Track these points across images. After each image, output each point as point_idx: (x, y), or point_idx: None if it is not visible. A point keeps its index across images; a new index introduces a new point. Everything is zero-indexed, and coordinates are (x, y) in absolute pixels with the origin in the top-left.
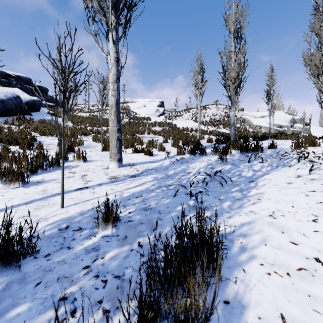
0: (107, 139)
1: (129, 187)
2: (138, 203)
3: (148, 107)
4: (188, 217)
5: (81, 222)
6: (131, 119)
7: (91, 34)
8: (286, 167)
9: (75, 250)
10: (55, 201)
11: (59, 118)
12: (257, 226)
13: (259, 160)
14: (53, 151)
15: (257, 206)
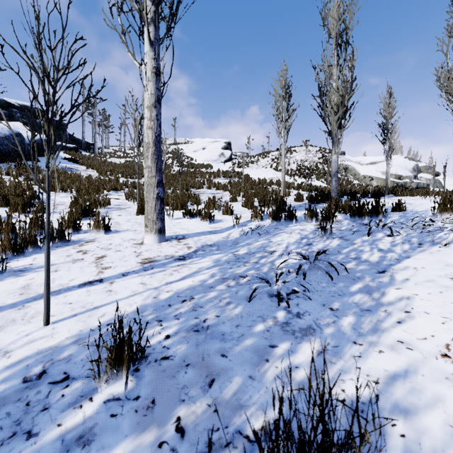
0: None
1: (172, 281)
2: (185, 314)
3: (209, 150)
4: (277, 352)
5: (71, 361)
6: (185, 167)
7: (115, 29)
8: (439, 246)
9: (40, 441)
10: (37, 310)
11: (80, 166)
12: (424, 384)
13: (384, 232)
14: (61, 215)
15: (408, 328)
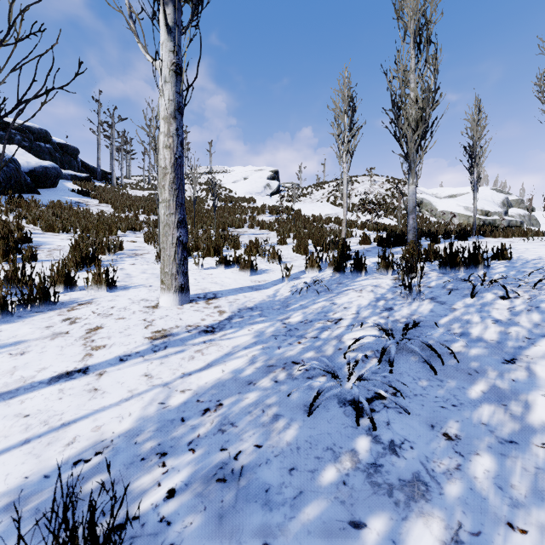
0: None
1: (192, 370)
2: (205, 439)
3: (252, 180)
4: (367, 541)
5: None
6: (222, 201)
7: (119, 11)
8: None
9: None
10: None
11: (92, 200)
12: None
13: (494, 291)
14: (56, 264)
15: None
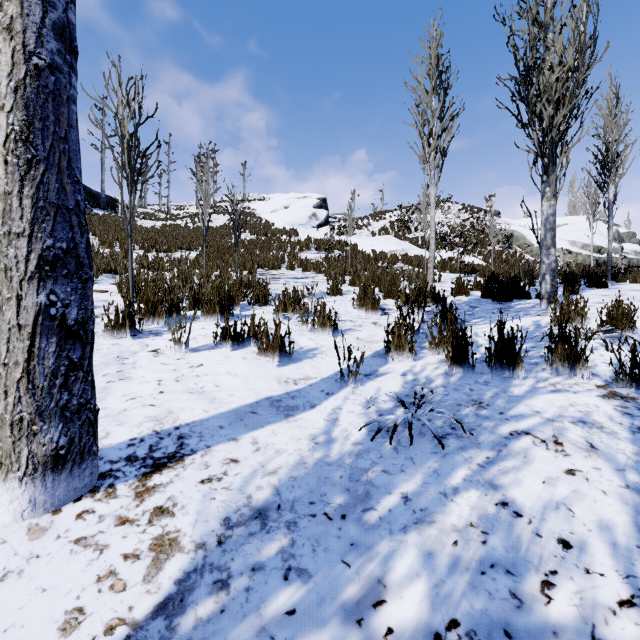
0: (159, 285)
1: None
2: None
3: (294, 209)
4: None
5: None
6: (254, 233)
7: None
8: None
9: None
10: None
11: None
12: None
13: None
14: None
15: None
